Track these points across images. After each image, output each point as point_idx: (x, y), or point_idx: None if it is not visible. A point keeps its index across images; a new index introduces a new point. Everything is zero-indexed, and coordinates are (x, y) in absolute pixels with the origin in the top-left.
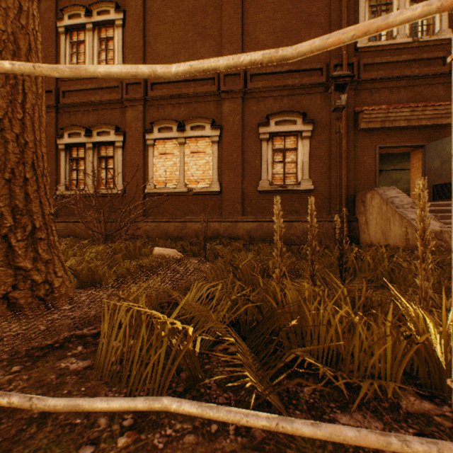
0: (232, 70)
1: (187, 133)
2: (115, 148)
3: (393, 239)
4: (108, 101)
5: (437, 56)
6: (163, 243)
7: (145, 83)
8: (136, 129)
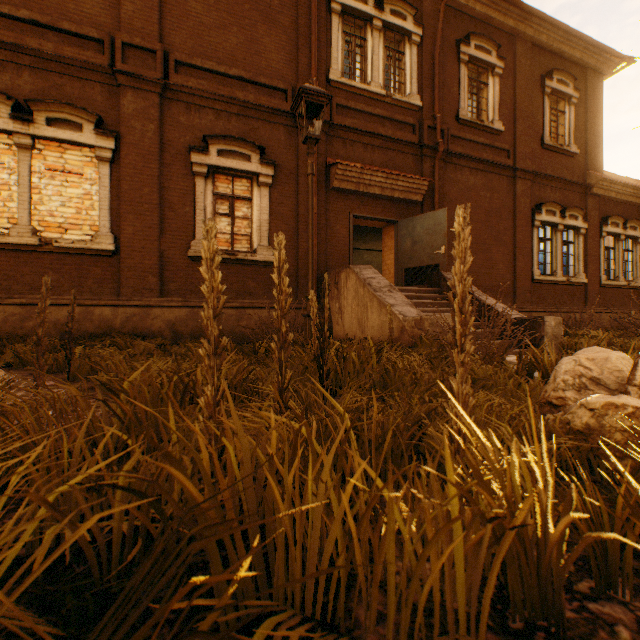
0: (141, 40)
1: (39, 128)
2: None
3: (372, 331)
4: None
5: (409, 122)
6: None
7: None
8: None
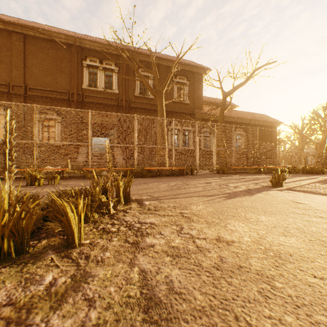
0: (18, 84)
1: None
2: None
3: None
4: None
5: (114, 98)
6: None
7: None
8: None
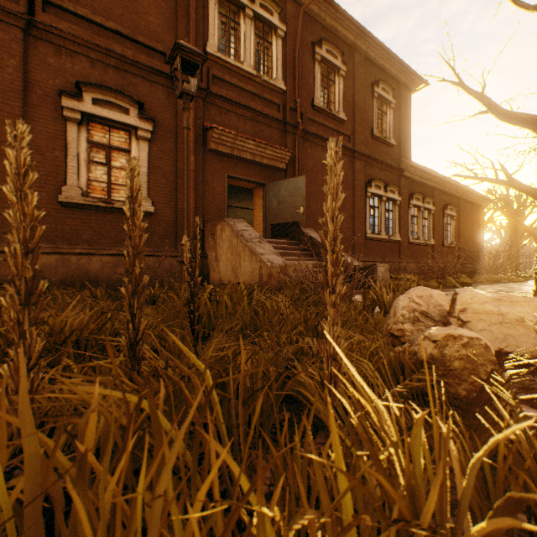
0: None
1: None
2: None
3: (244, 276)
4: None
5: (275, 102)
6: None
7: None
8: None
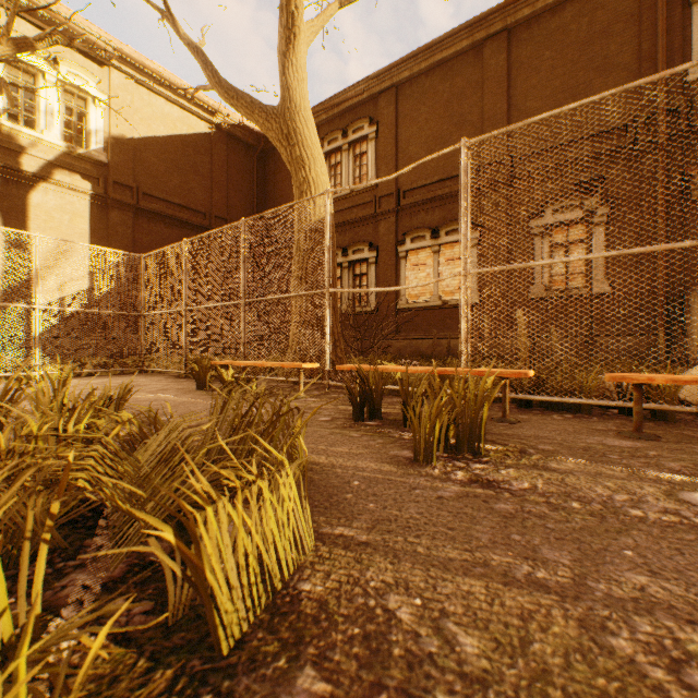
0: (494, 158)
1: (442, 239)
2: (368, 265)
3: None
4: (362, 218)
5: None
6: (412, 360)
7: (397, 193)
8: (388, 242)
